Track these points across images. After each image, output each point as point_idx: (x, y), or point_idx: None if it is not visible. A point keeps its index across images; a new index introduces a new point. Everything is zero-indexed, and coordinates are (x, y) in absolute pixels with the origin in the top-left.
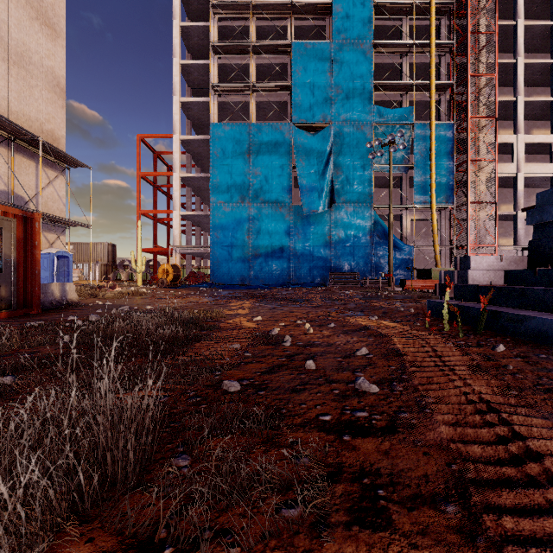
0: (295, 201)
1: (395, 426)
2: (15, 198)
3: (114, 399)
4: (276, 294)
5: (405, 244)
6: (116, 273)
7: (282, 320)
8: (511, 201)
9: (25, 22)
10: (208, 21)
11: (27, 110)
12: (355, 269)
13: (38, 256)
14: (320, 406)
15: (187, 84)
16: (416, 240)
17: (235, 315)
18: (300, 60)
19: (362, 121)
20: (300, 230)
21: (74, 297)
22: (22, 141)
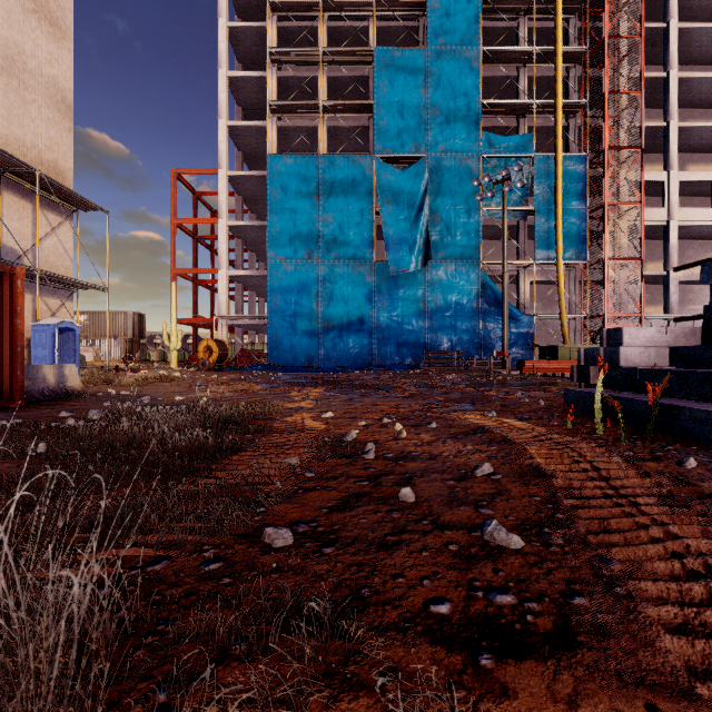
0: (379, 258)
1: (571, 629)
2: (4, 250)
3: (33, 595)
4: (354, 379)
5: (523, 314)
6: (144, 351)
7: (363, 417)
8: (661, 258)
9: (18, 16)
10: (265, 21)
11: (20, 133)
12: (457, 346)
13: (21, 327)
14: (430, 580)
15: (236, 103)
16: (537, 308)
17: (296, 410)
18: (385, 72)
19: (466, 152)
20: (385, 295)
21: (77, 384)
22: (12, 174)
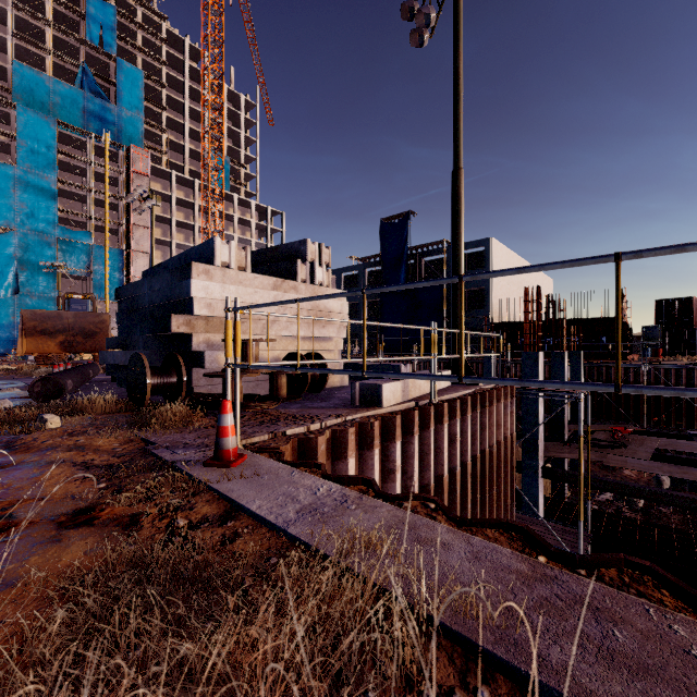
0: None
1: None
2: None
3: None
4: None
5: None
6: None
7: None
8: None
9: None
10: None
11: None
12: None
13: None
14: None
15: None
16: None
17: None
18: None
19: (47, 234)
20: None
21: None
22: None
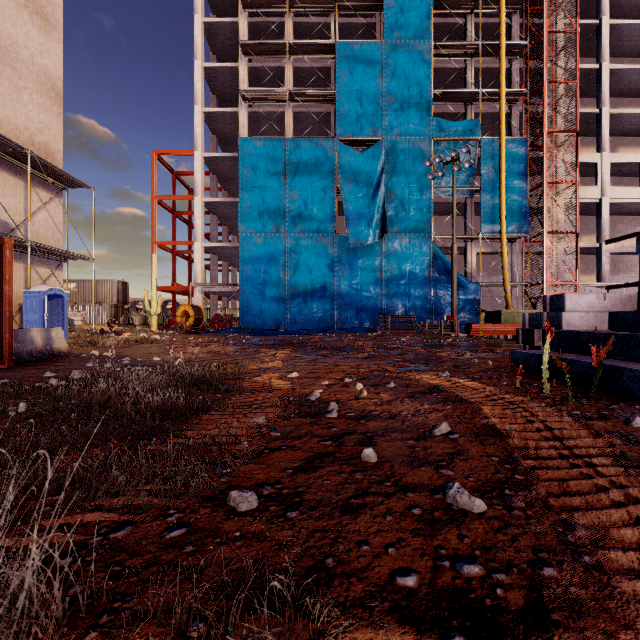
0: (340, 231)
1: (544, 605)
2: None
3: None
4: (318, 341)
5: (470, 282)
6: (127, 316)
7: (326, 376)
8: (594, 232)
9: (11, 10)
10: (237, 17)
11: (13, 117)
12: (411, 311)
13: (10, 293)
14: (395, 548)
15: (211, 91)
16: (483, 277)
17: (264, 370)
18: (345, 63)
19: (419, 136)
20: (345, 265)
21: (63, 346)
22: (6, 154)
